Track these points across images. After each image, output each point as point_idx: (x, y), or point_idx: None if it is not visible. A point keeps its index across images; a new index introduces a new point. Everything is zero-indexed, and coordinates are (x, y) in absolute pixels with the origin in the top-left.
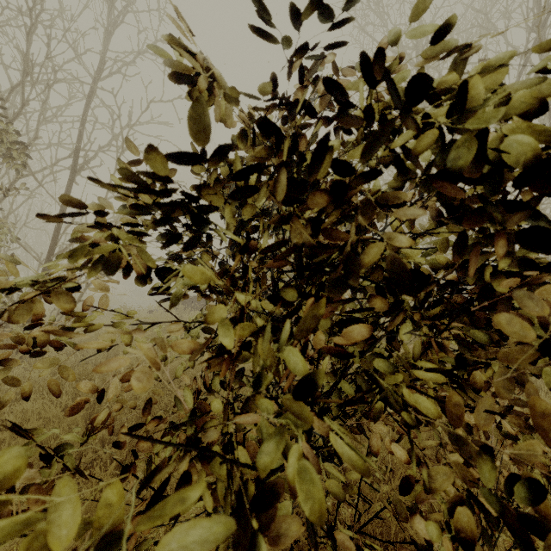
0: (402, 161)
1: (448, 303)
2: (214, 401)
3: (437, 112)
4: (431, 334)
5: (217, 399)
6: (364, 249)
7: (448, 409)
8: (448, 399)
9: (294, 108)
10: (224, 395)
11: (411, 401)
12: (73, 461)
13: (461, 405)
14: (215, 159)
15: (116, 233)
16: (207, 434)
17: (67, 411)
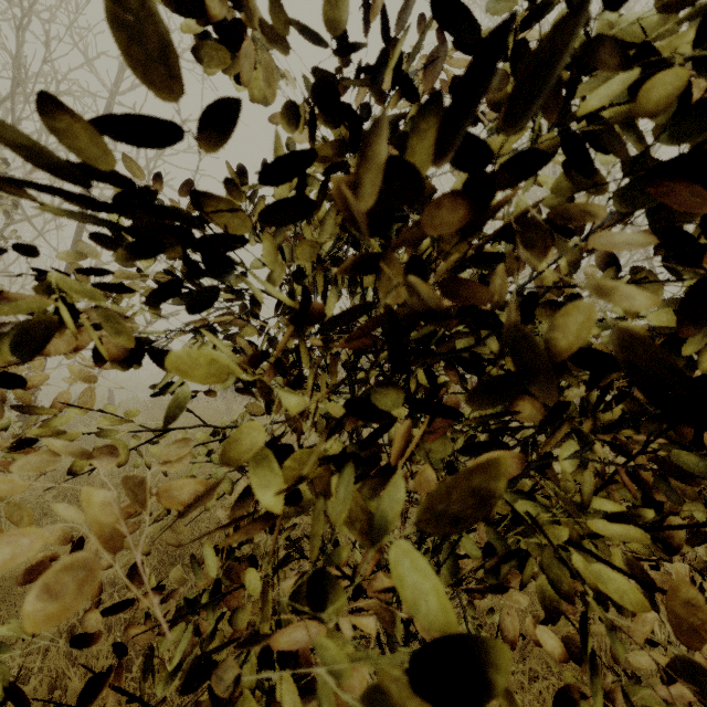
0: (587, 149)
1: (635, 404)
2: (248, 572)
3: (669, 41)
4: (605, 454)
5: (252, 570)
6: (496, 316)
7: (671, 612)
8: (671, 594)
9: (382, 65)
10: (263, 565)
11: (589, 582)
12: (6, 677)
13: (701, 608)
14: (227, 131)
15: (53, 284)
16: (218, 667)
17: (20, 574)
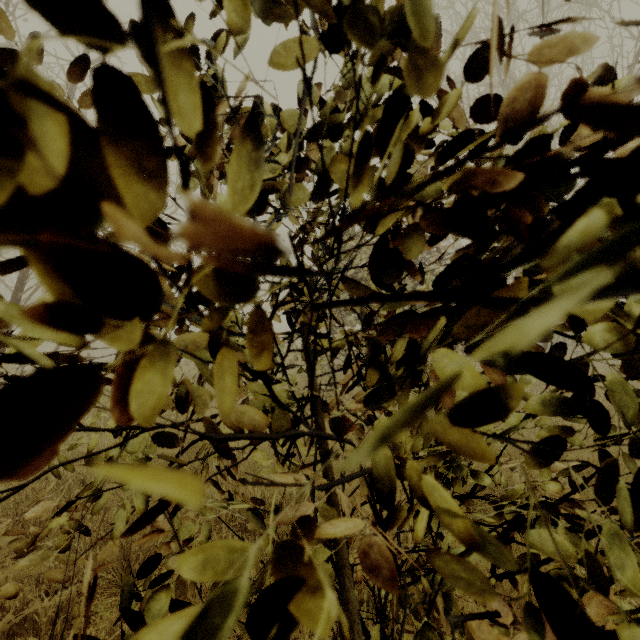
0: None
1: None
2: None
3: None
4: None
5: None
6: None
7: None
8: None
9: None
10: None
11: None
12: None
13: None
14: None
15: None
16: None
17: None
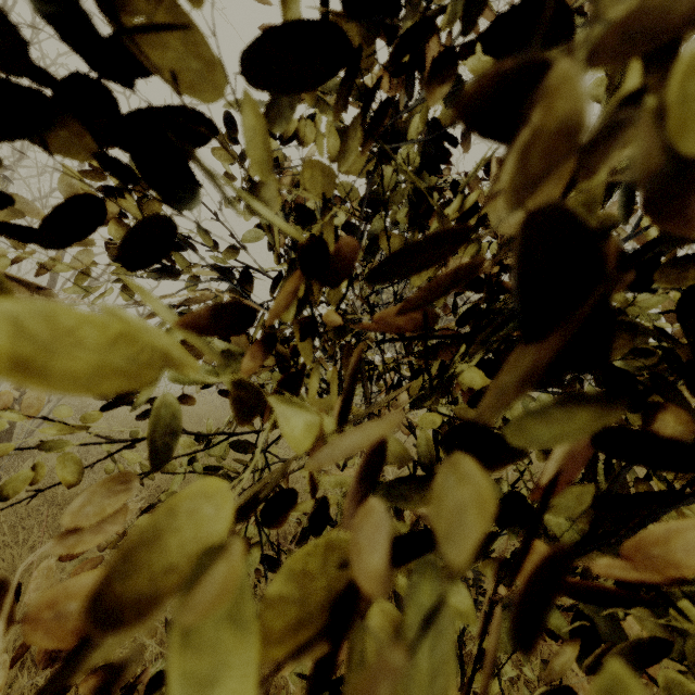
0: None
1: None
2: None
3: None
4: None
5: None
6: None
7: None
8: None
9: None
10: None
11: None
12: None
13: None
14: None
15: None
16: None
17: None
